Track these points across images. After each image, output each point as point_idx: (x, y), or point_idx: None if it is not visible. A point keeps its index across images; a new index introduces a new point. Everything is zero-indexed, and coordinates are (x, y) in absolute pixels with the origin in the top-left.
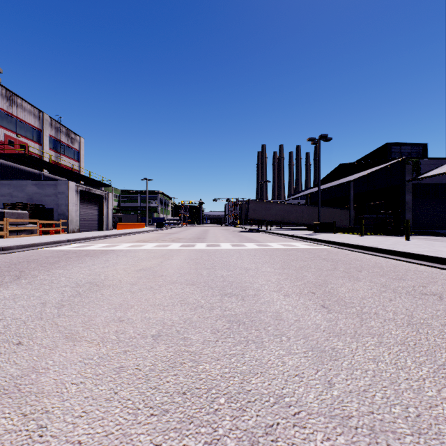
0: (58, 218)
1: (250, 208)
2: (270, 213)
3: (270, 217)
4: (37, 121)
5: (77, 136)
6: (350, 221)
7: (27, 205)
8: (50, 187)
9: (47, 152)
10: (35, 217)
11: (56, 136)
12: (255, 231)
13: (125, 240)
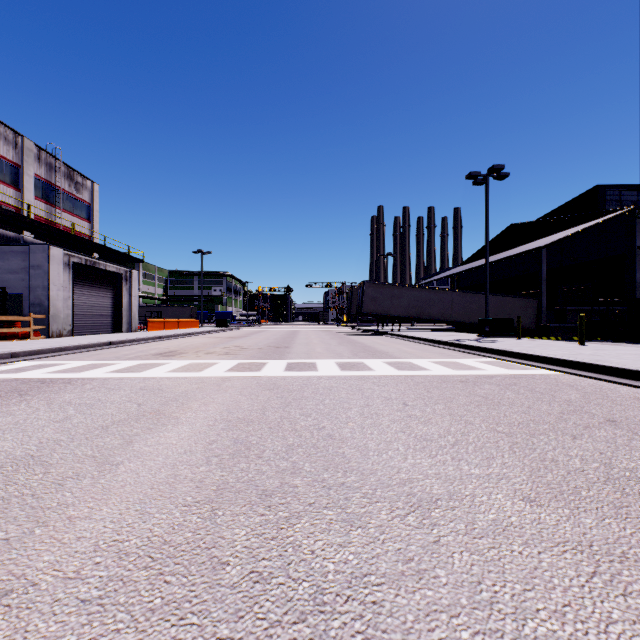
0: (31, 311)
1: (366, 296)
2: (399, 304)
3: (399, 311)
4: (13, 150)
5: (87, 180)
6: (541, 317)
7: None
8: (17, 257)
9: (30, 202)
10: None
11: (49, 178)
12: (373, 332)
13: (135, 353)
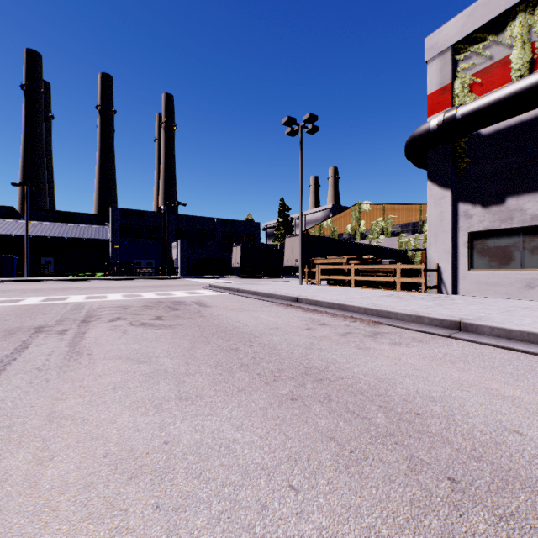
0: None
1: None
2: None
3: None
4: None
5: None
6: None
7: None
8: None
9: None
10: None
11: None
12: None
13: None
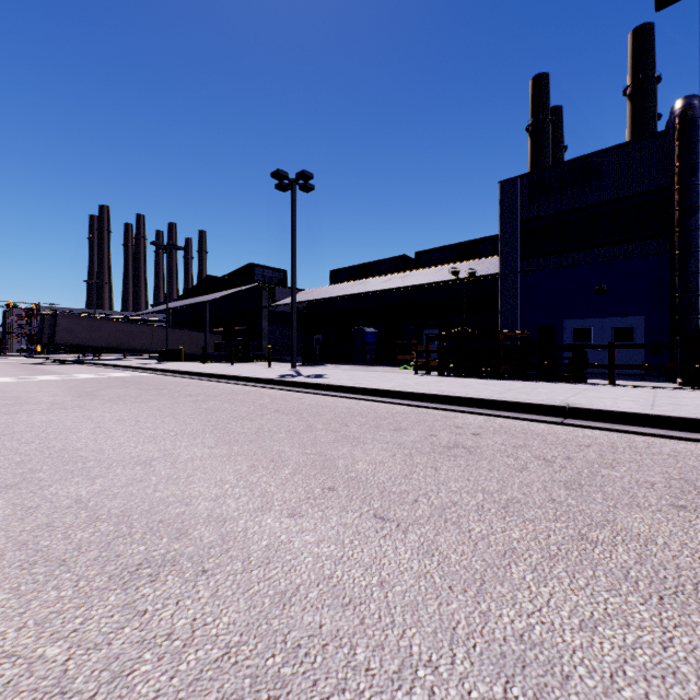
0: None
1: (60, 326)
2: (99, 335)
3: (99, 341)
4: None
5: None
6: (207, 348)
7: None
8: None
9: None
10: None
11: None
12: (71, 362)
13: None
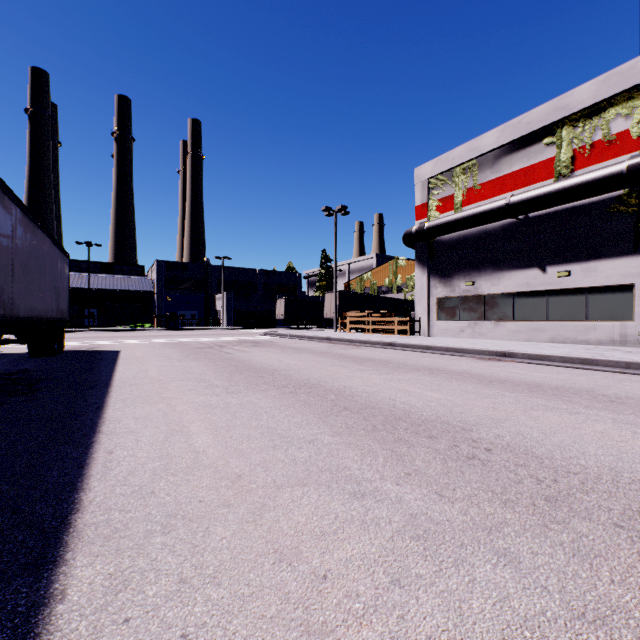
0: None
1: None
2: None
3: None
4: None
5: None
6: None
7: None
8: None
9: None
10: None
11: None
12: None
13: None
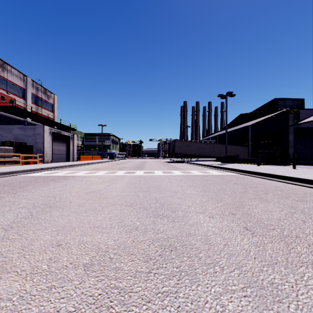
0: (36, 152)
1: (176, 145)
2: (190, 149)
3: (190, 152)
4: (23, 83)
5: (52, 94)
6: (249, 155)
7: (13, 143)
8: (30, 130)
9: (29, 105)
10: (19, 151)
11: (36, 94)
12: (179, 161)
13: (84, 169)
